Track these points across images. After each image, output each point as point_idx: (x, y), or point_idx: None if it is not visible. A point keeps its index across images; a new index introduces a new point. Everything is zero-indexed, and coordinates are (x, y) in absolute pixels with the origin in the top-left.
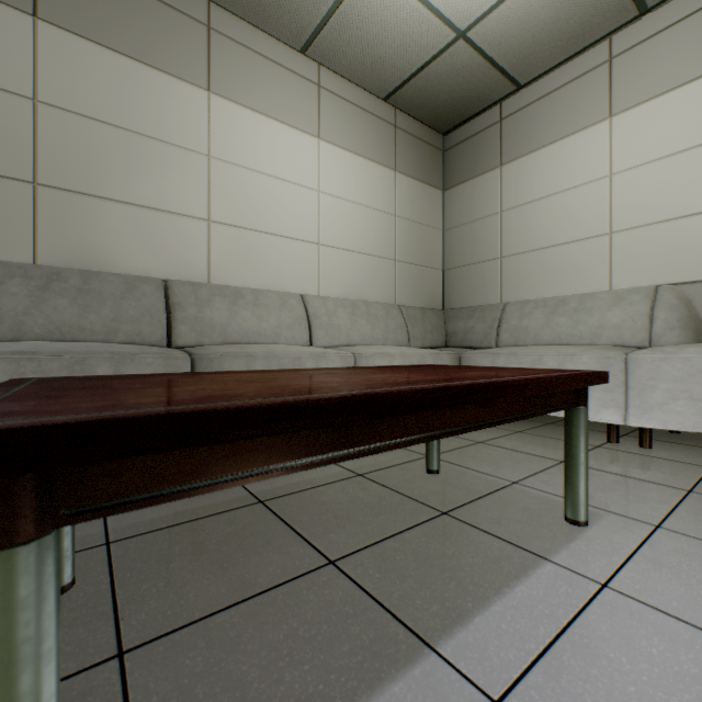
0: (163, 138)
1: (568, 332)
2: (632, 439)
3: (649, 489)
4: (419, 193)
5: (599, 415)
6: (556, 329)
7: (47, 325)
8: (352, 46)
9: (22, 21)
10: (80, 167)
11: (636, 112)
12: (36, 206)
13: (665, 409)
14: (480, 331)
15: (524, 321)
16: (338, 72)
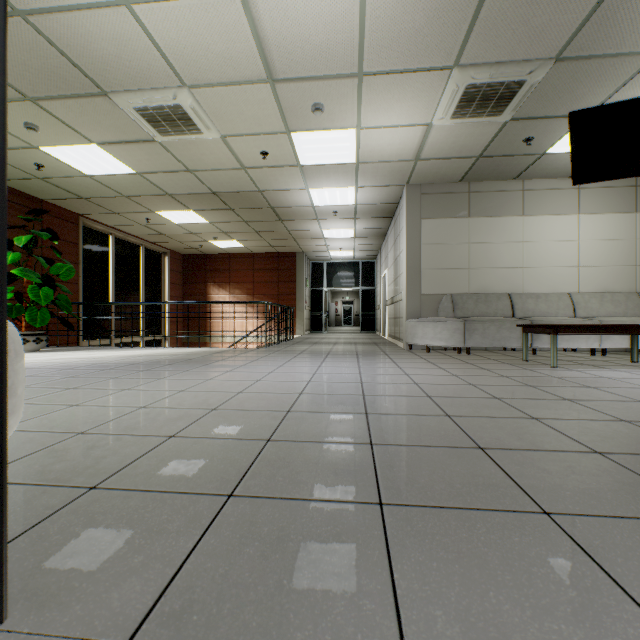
0: (506, 241)
1: None
2: None
3: None
4: None
5: None
6: None
7: (478, 312)
8: None
9: (466, 220)
10: (480, 260)
11: None
12: (469, 275)
13: None
14: None
15: None
16: None
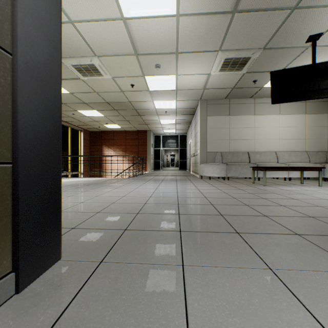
0: (246, 127)
1: None
2: None
3: None
4: (316, 117)
5: None
6: None
7: (233, 160)
8: None
9: (228, 117)
10: (234, 136)
11: None
12: (229, 143)
13: None
14: None
15: None
16: None
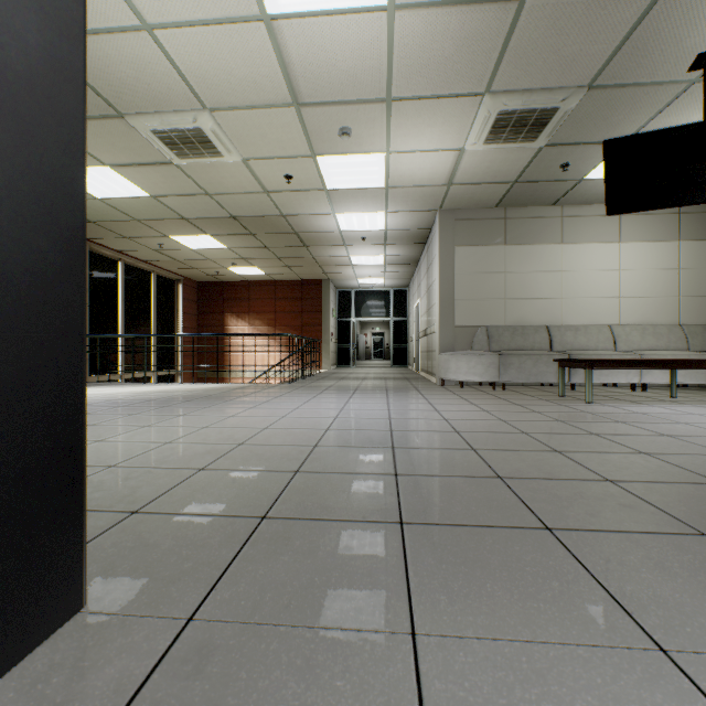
0: (544, 270)
1: None
2: None
3: None
4: (702, 248)
5: None
6: None
7: (515, 345)
8: None
9: (502, 248)
10: (517, 290)
11: None
12: (505, 306)
13: None
14: None
15: None
16: None
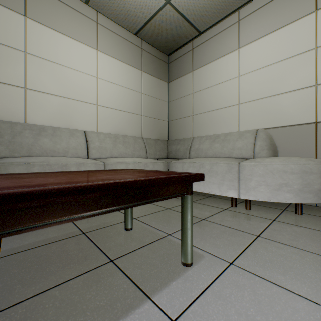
0: None
1: (219, 152)
2: (244, 204)
3: (238, 236)
4: (155, 83)
5: (227, 193)
6: (214, 150)
7: None
8: (113, 2)
9: None
10: None
11: (250, 46)
12: None
13: (256, 190)
14: (182, 151)
15: (201, 146)
16: (108, 17)
